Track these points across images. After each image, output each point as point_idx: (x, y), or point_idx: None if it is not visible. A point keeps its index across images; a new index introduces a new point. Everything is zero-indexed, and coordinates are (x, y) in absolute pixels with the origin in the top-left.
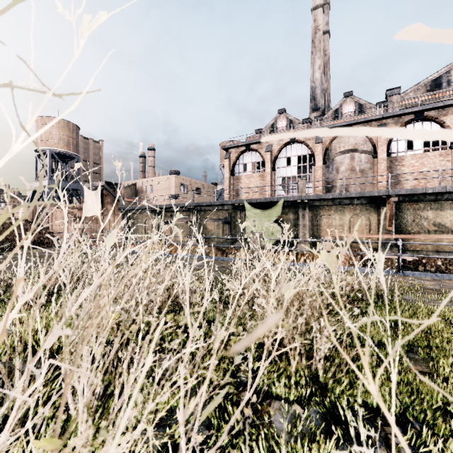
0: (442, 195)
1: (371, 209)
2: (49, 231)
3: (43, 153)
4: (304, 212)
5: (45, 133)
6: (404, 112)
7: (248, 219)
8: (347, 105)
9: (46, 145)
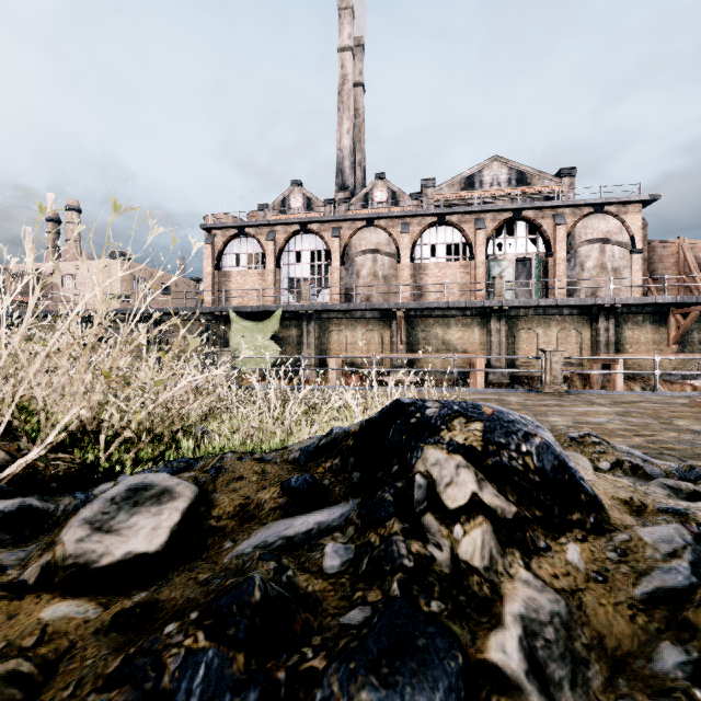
0: (448, 311)
1: (385, 325)
2: None
3: None
4: (310, 327)
5: None
6: (427, 213)
7: (235, 335)
8: (378, 190)
9: None
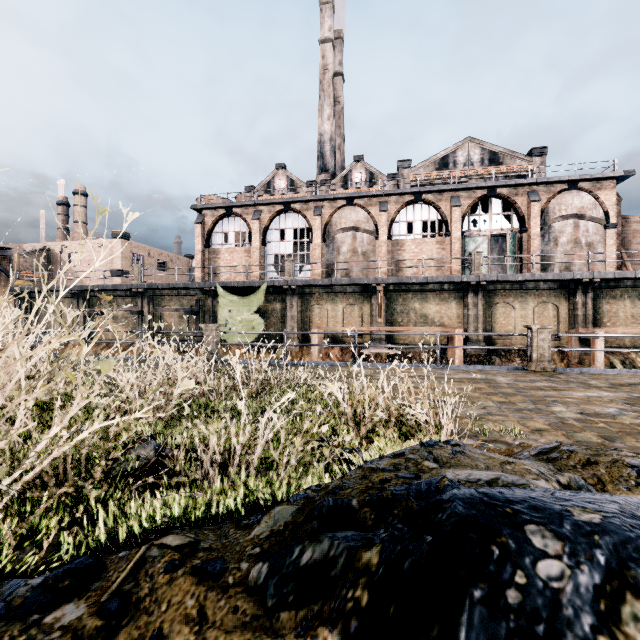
0: (426, 286)
1: (364, 299)
2: None
3: None
4: (293, 301)
5: None
6: (404, 192)
7: (222, 309)
8: (357, 172)
9: None
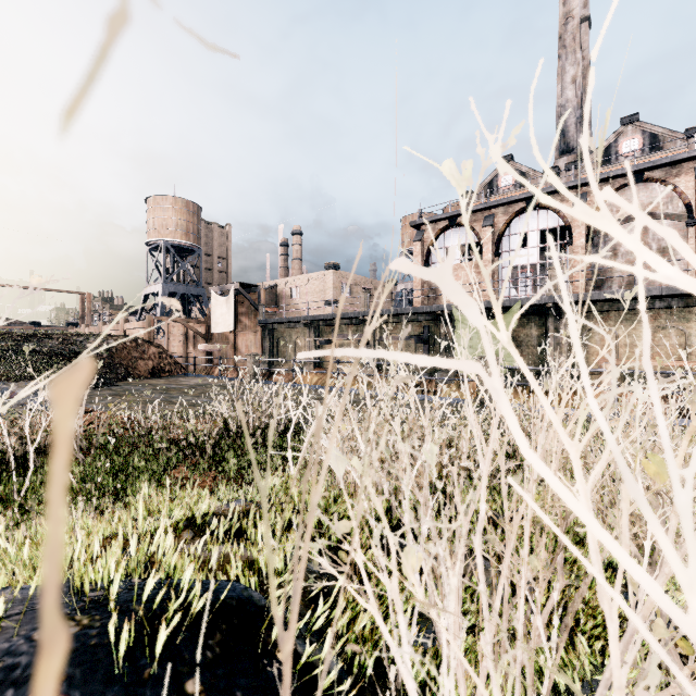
0: None
1: (690, 317)
2: (170, 354)
3: (156, 247)
4: (558, 324)
5: (159, 219)
6: None
7: (459, 336)
8: (627, 139)
9: (160, 235)
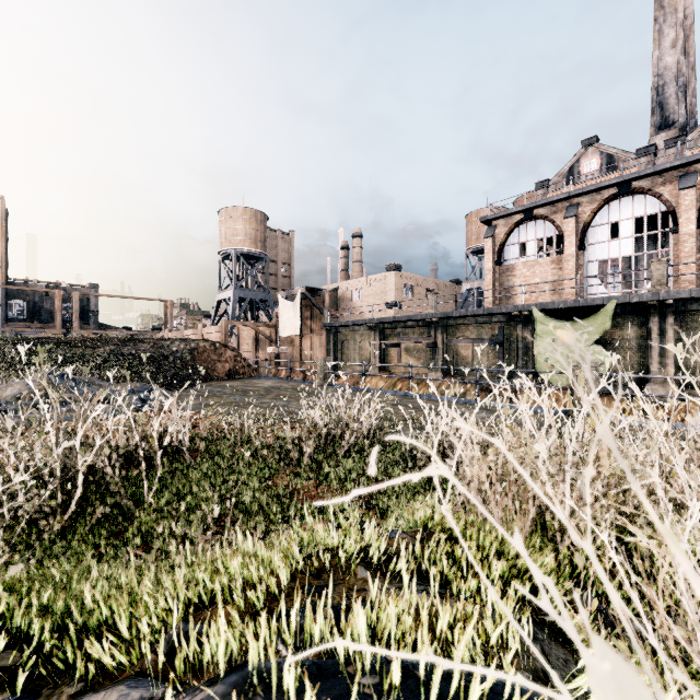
0: None
1: None
2: (244, 357)
3: (227, 256)
4: (663, 324)
5: (230, 229)
6: None
7: (540, 339)
8: None
9: (231, 244)
